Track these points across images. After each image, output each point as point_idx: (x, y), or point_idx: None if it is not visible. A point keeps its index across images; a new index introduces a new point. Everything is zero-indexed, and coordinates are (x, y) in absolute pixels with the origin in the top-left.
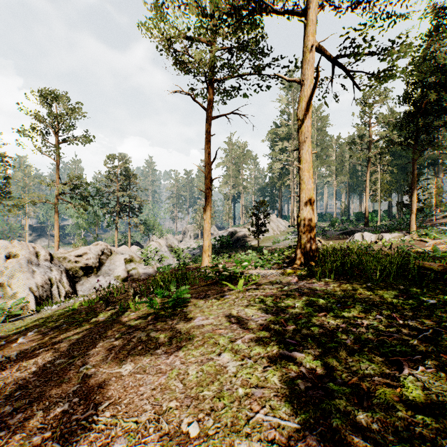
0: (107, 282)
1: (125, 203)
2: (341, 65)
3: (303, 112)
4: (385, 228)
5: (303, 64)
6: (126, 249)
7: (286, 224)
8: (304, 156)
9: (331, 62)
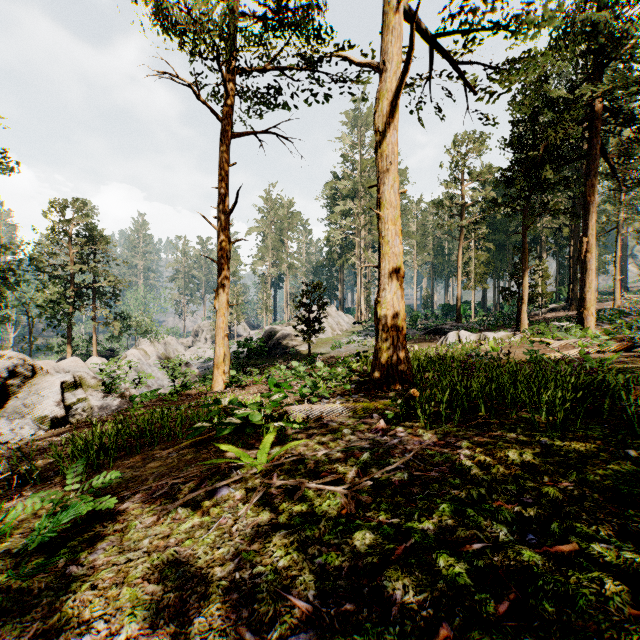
0: (14, 431)
1: (85, 284)
2: (445, 51)
3: (386, 117)
4: (484, 324)
5: (386, 33)
6: (76, 364)
7: (349, 320)
8: (388, 196)
9: (429, 43)
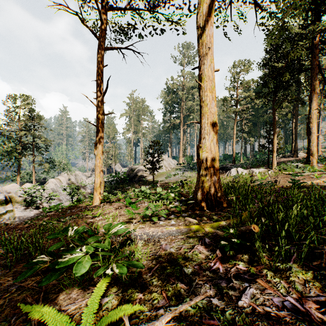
0: None
1: (27, 142)
2: None
3: (205, 16)
4: (249, 164)
5: None
6: (15, 187)
7: (175, 162)
8: (207, 72)
9: None
